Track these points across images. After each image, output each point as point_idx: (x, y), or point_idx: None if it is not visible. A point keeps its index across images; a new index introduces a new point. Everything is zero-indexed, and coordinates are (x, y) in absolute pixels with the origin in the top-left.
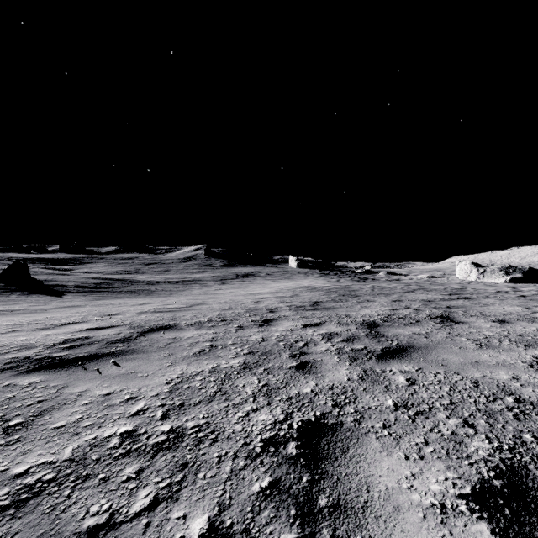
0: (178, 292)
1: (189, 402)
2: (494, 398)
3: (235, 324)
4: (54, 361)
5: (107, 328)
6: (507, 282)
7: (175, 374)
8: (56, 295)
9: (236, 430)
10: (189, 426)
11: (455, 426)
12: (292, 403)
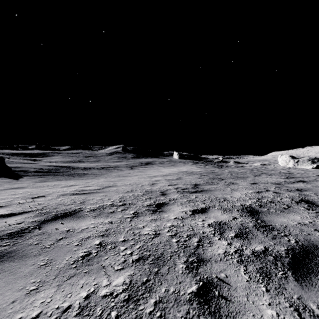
0: (101, 175)
1: None
2: None
3: (132, 209)
4: None
5: (16, 214)
6: (314, 168)
7: (25, 318)
8: (15, 178)
9: None
10: None
11: None
12: None
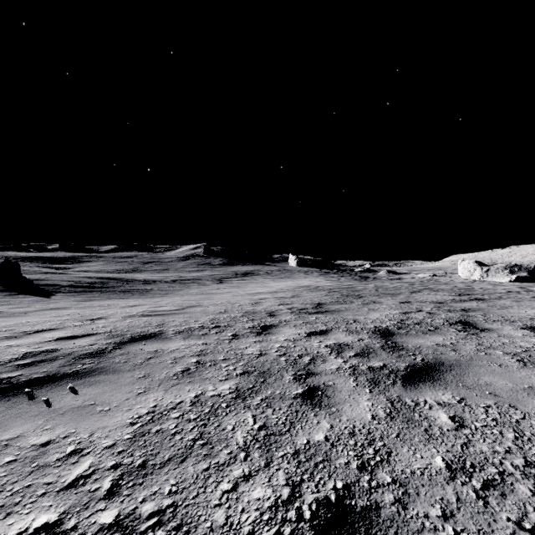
0: (174, 291)
1: (154, 459)
2: None
3: (230, 331)
4: None
5: (81, 337)
6: (512, 281)
7: (145, 407)
8: (45, 295)
9: (216, 524)
10: (145, 513)
11: None
12: (301, 462)
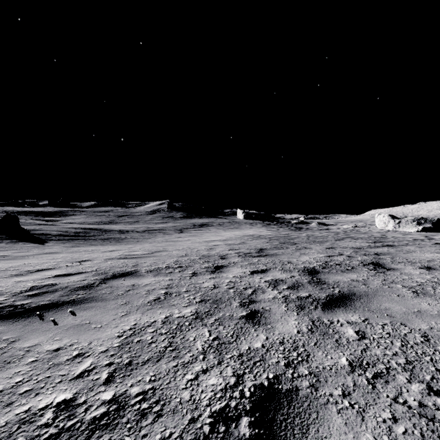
0: (144, 239)
1: (137, 360)
2: None
3: (190, 270)
4: (15, 309)
5: (74, 274)
6: (419, 231)
7: (128, 325)
8: (40, 243)
9: (183, 400)
10: (133, 393)
11: (420, 394)
12: (244, 361)
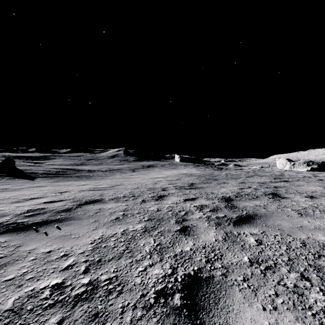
0: (106, 177)
1: (105, 258)
2: (319, 256)
3: (140, 198)
4: (17, 225)
5: (57, 201)
6: (308, 170)
7: (97, 236)
8: (30, 179)
9: (136, 283)
10: (103, 279)
11: (295, 279)
12: (177, 259)
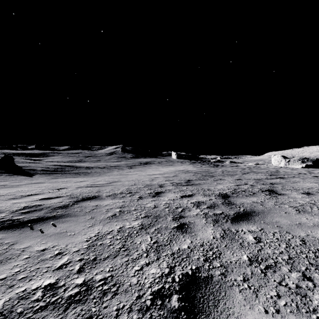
0: (104, 173)
1: (100, 257)
2: None
3: (137, 195)
4: (13, 222)
5: (54, 198)
6: (303, 167)
7: (93, 233)
8: (29, 175)
9: (132, 283)
10: (97, 279)
11: (297, 279)
12: (175, 257)
